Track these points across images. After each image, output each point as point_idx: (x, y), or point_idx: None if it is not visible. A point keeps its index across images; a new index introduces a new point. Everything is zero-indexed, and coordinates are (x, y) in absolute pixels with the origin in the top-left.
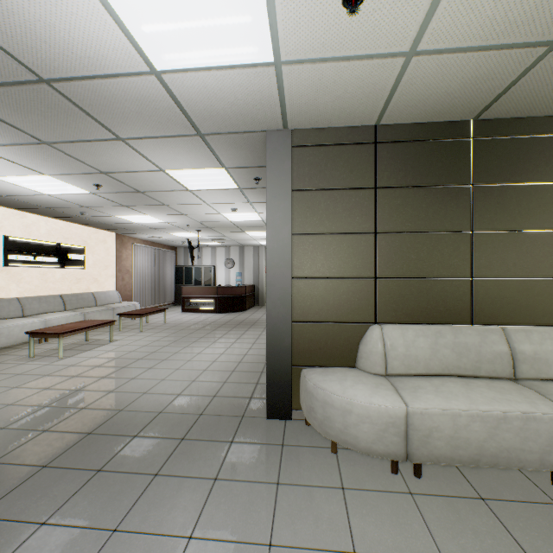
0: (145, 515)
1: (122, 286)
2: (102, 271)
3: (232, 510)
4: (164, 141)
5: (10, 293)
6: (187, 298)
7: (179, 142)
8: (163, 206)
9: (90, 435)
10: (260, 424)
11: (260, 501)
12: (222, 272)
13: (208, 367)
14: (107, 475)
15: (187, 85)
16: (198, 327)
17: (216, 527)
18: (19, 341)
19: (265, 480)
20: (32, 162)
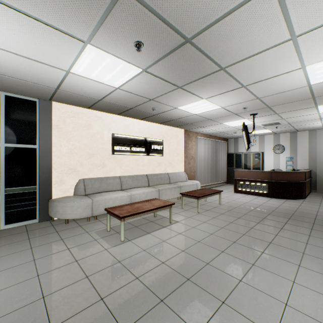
0: None
1: (188, 168)
2: (174, 157)
3: None
4: None
5: (116, 172)
6: (238, 180)
7: None
8: (219, 72)
9: None
10: None
11: None
12: (270, 157)
13: None
14: None
15: None
16: (256, 216)
17: None
18: None
19: None
20: (47, 6)
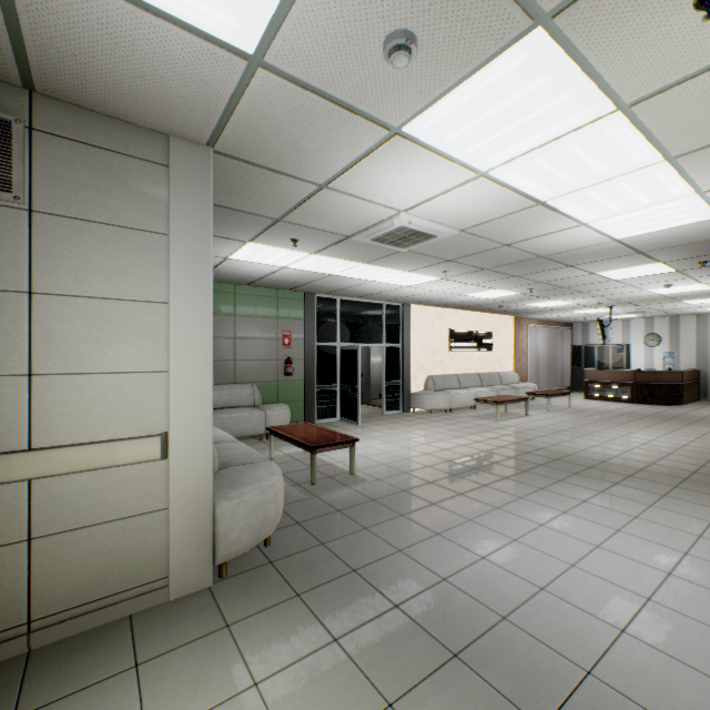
0: (616, 493)
1: (518, 367)
2: (503, 353)
3: (679, 506)
4: (604, 261)
5: (451, 370)
6: (590, 383)
7: (618, 259)
8: (579, 293)
9: (557, 460)
10: (704, 486)
11: (703, 510)
12: (639, 352)
13: (638, 446)
14: (582, 476)
15: (637, 239)
16: (611, 414)
17: (668, 507)
18: (462, 406)
19: (708, 506)
20: (496, 285)
